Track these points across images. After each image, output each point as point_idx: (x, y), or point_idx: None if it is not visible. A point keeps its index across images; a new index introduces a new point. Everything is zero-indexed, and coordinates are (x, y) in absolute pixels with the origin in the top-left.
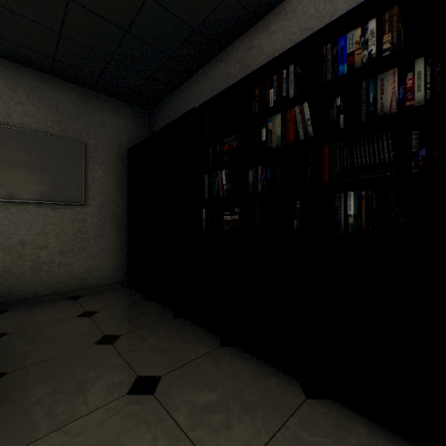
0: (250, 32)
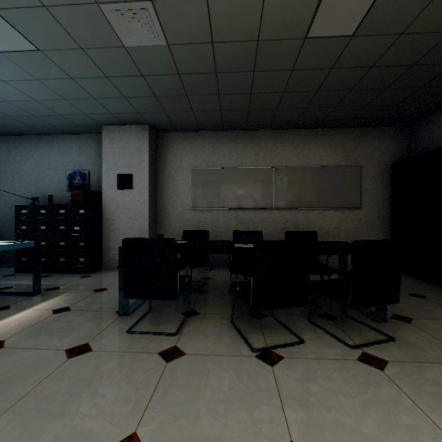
0: None
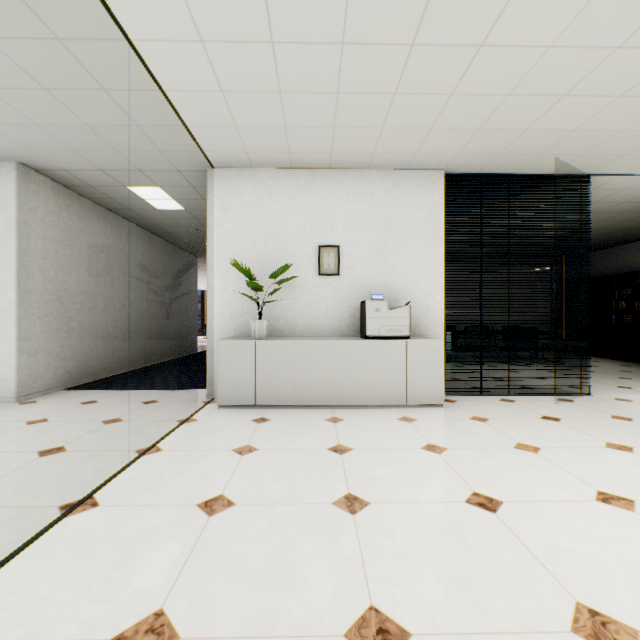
0: (637, 243)
